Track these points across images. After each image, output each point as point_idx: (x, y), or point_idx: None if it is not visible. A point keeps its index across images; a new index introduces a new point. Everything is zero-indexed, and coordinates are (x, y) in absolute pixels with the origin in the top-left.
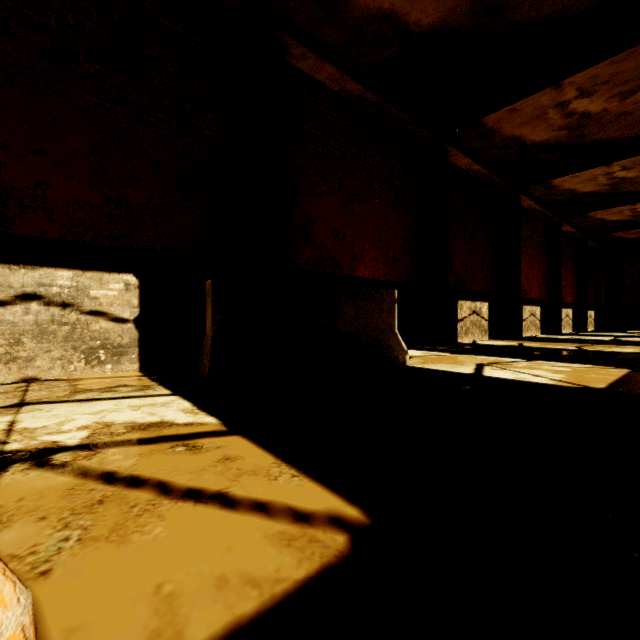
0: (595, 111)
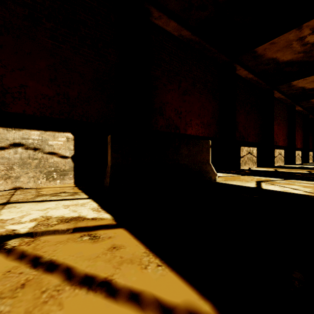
0: None
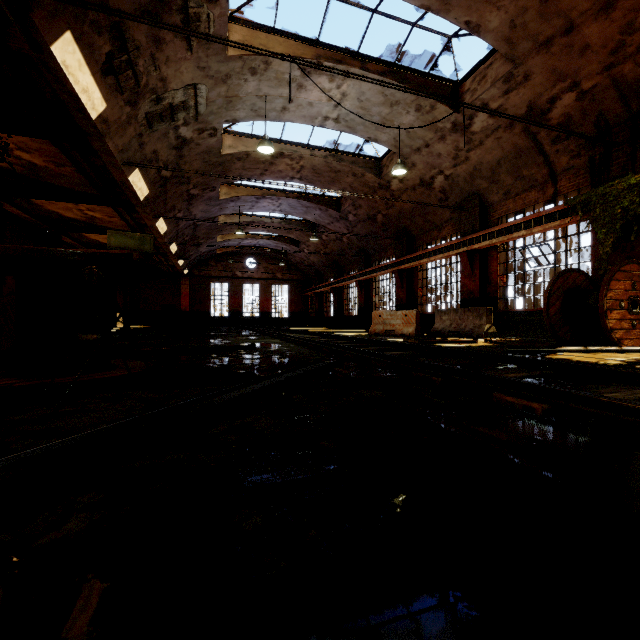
0: (98, 217)
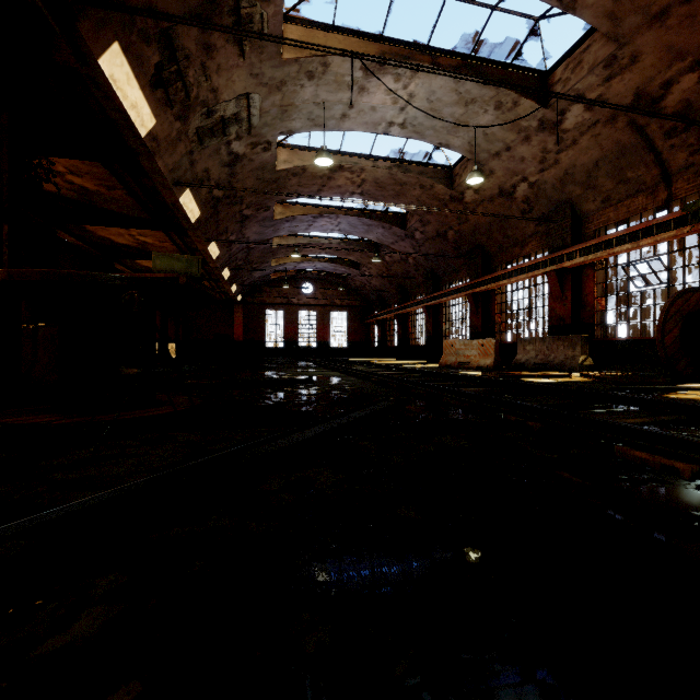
0: (150, 242)
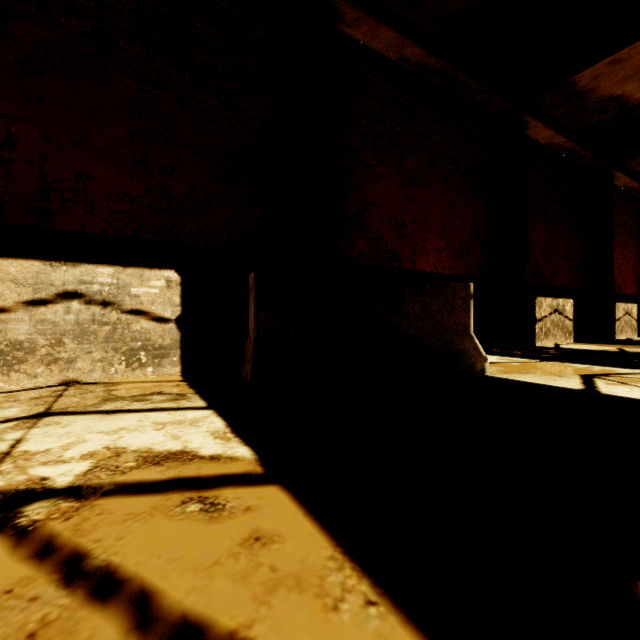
0: None
